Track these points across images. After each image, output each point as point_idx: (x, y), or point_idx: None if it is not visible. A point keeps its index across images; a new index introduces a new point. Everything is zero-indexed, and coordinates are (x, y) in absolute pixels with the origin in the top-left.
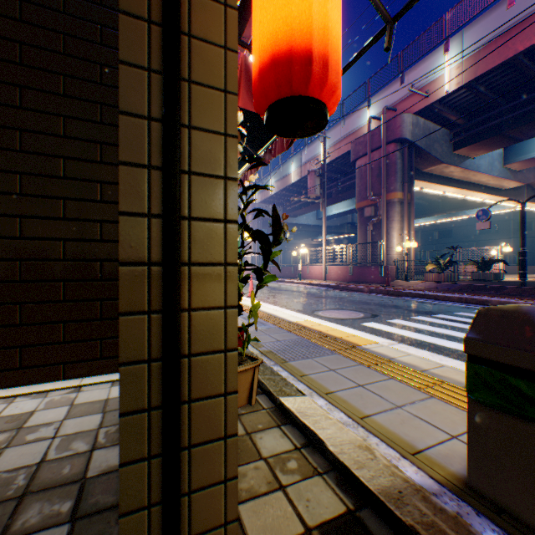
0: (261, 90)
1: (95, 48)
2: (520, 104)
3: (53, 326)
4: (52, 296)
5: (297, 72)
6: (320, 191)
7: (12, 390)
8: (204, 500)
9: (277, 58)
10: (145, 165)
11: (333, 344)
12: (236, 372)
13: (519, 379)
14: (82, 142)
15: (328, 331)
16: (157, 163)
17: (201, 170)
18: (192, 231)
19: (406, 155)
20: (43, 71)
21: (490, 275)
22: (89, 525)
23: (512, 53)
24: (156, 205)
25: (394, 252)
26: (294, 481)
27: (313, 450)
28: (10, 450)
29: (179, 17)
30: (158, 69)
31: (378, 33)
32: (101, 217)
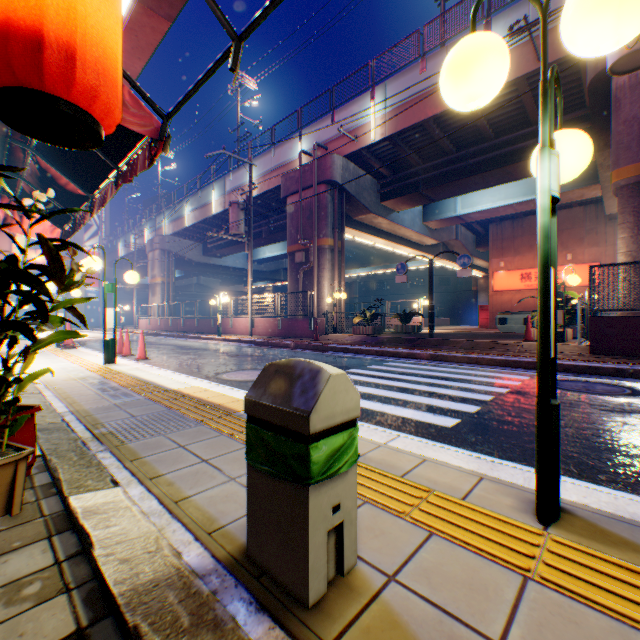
0: None
1: None
2: (433, 167)
3: None
4: None
5: (20, 55)
6: (246, 229)
7: None
8: None
9: None
10: None
11: (205, 414)
12: None
13: (272, 434)
14: None
15: (212, 397)
16: None
17: None
18: None
19: (337, 200)
20: None
21: (410, 327)
22: None
23: (424, 117)
24: None
25: (326, 304)
26: (18, 613)
27: (80, 560)
28: None
29: None
30: None
31: (228, 48)
32: None
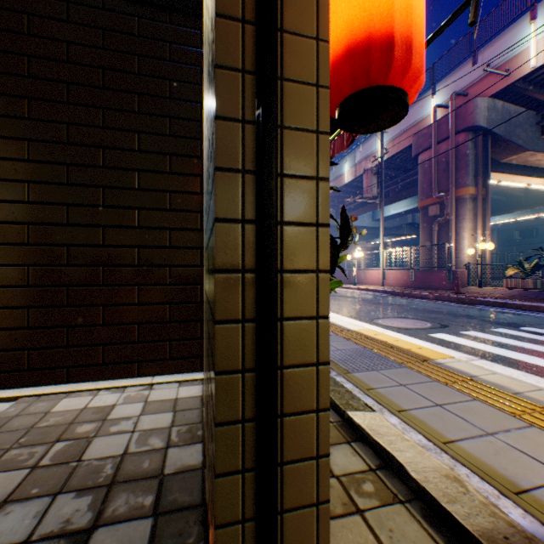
0: (333, 85)
1: (164, 65)
2: None
3: (129, 327)
4: (128, 299)
5: (375, 60)
6: (377, 191)
7: (96, 384)
8: (295, 521)
9: (352, 48)
10: (239, 170)
11: (399, 356)
12: (327, 387)
13: None
14: (153, 155)
15: (393, 341)
16: (250, 167)
17: (292, 171)
18: (284, 236)
19: (480, 145)
20: (120, 92)
21: None
22: (169, 522)
23: None
24: (249, 210)
25: (465, 255)
26: (372, 506)
27: (389, 474)
28: (98, 440)
29: (275, 10)
30: (251, 70)
31: (459, 7)
32: (169, 225)
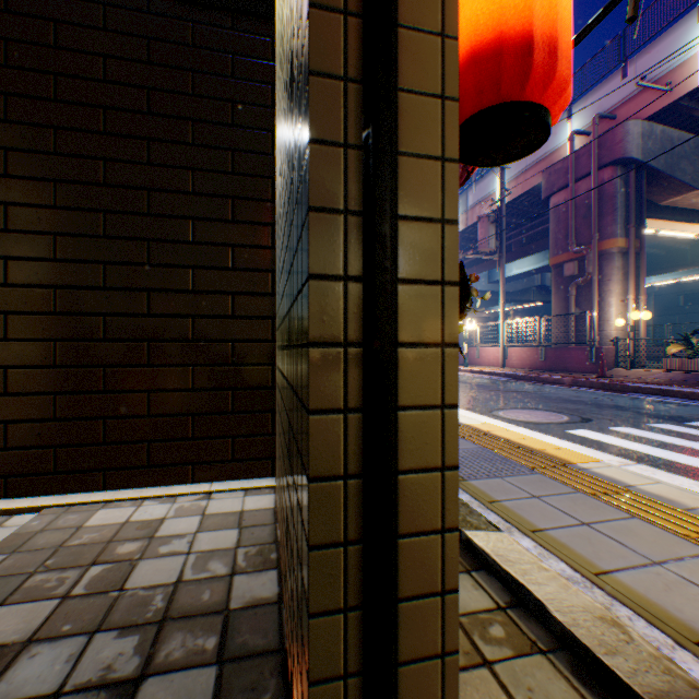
0: None
1: (226, 83)
2: None
3: (181, 419)
4: (180, 383)
5: (508, 67)
6: (495, 244)
7: (140, 491)
8: (414, 678)
9: (477, 53)
10: (340, 210)
11: (530, 459)
12: (456, 500)
13: None
14: (212, 198)
15: (520, 440)
16: (354, 206)
17: (409, 211)
18: (398, 298)
19: (632, 183)
20: (170, 119)
21: None
22: (239, 671)
23: None
24: (353, 263)
25: (612, 327)
26: (504, 657)
27: (524, 614)
28: (144, 563)
29: None
30: (355, 77)
31: None
32: (232, 288)
